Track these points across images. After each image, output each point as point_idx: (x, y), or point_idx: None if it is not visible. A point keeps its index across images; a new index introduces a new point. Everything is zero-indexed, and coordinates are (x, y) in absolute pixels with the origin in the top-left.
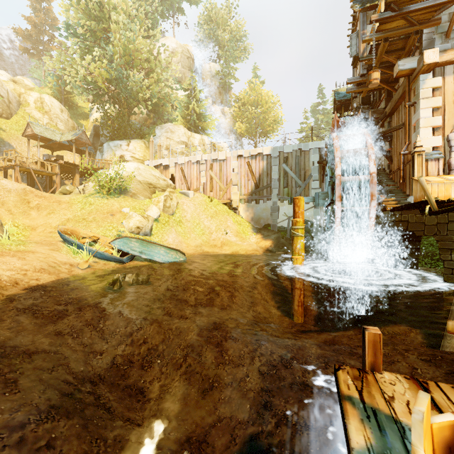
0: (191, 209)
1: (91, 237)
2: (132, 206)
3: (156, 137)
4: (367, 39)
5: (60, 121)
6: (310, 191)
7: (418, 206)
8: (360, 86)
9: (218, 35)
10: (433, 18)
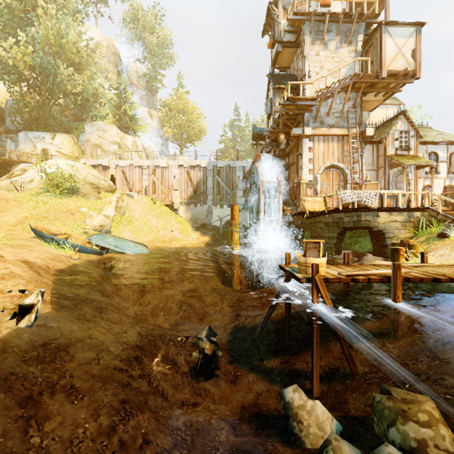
0: (139, 210)
1: (65, 234)
2: (87, 206)
3: (86, 133)
4: (277, 111)
5: None
6: (236, 198)
7: (302, 214)
8: (272, 133)
9: (145, 37)
10: (309, 109)
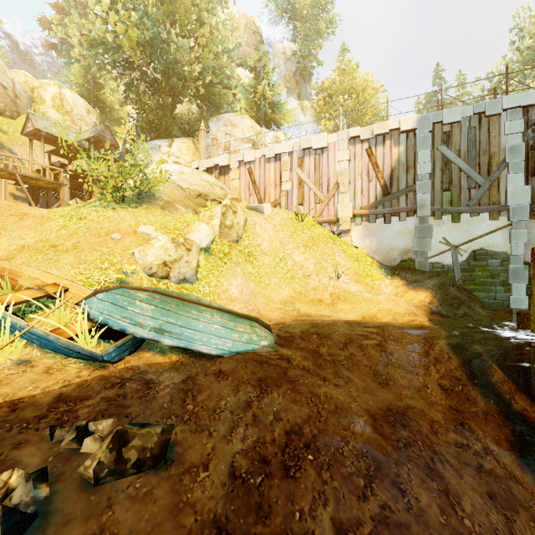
0: (269, 233)
1: (41, 288)
2: (160, 224)
3: (210, 133)
4: None
5: (86, 125)
6: (501, 193)
7: None
8: None
9: (295, 2)
10: None
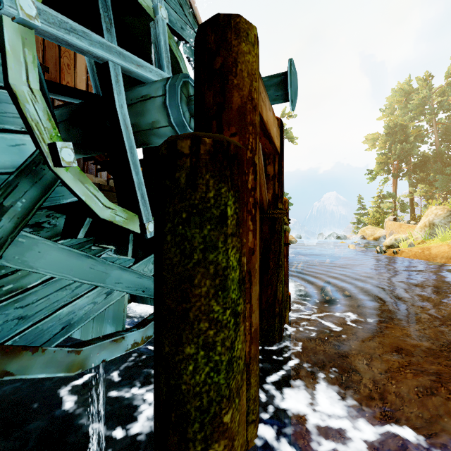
0: None
1: None
2: None
3: None
4: None
5: None
6: None
7: None
8: None
9: None
10: None
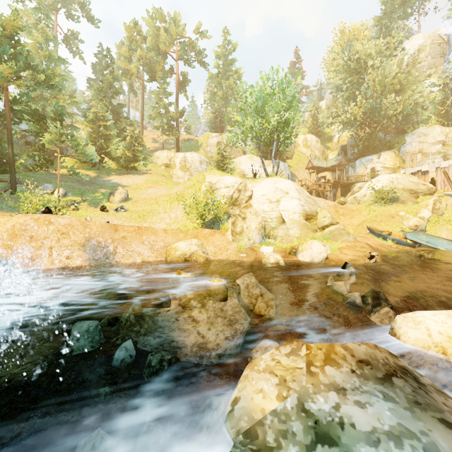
0: None
1: (387, 232)
2: (405, 210)
3: (406, 144)
4: None
5: (316, 150)
6: None
7: None
8: None
9: None
10: None
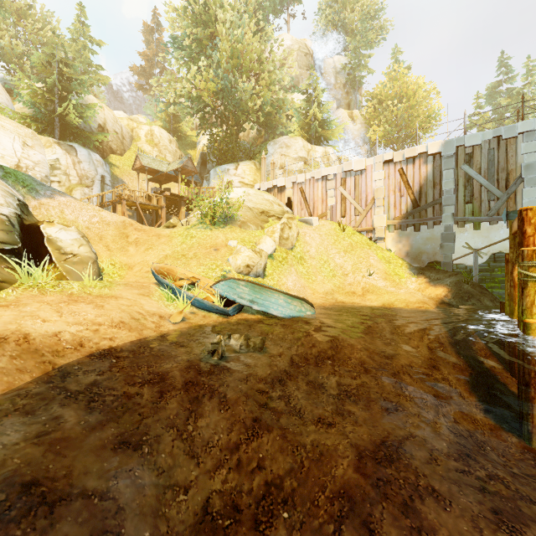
0: (316, 241)
1: (190, 279)
2: (240, 239)
3: (268, 155)
4: None
5: (169, 153)
6: (518, 205)
7: None
8: None
9: (345, 17)
10: None
